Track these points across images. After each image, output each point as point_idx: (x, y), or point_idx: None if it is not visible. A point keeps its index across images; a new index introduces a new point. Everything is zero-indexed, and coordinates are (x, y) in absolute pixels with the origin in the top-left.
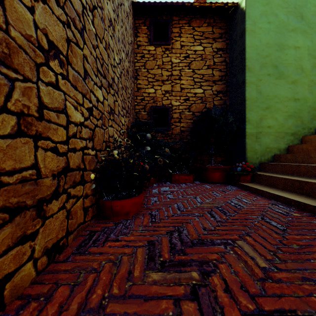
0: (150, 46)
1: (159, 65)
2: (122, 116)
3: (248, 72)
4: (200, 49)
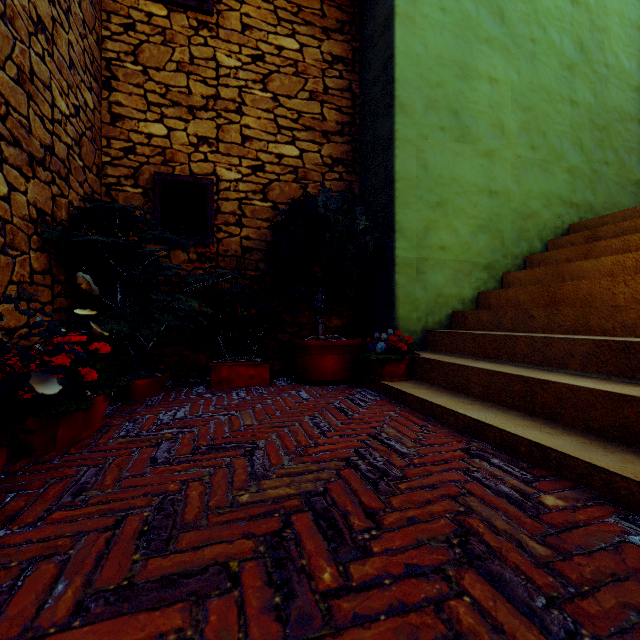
0: (153, 3)
1: (182, 63)
2: None
3: (399, 114)
4: (293, 46)
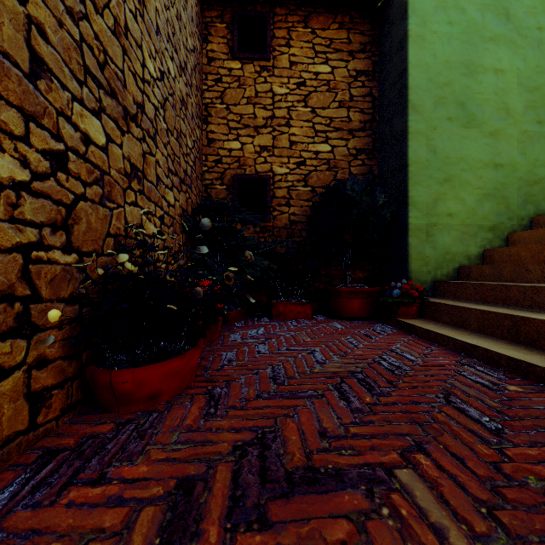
0: (232, 61)
1: (250, 97)
2: (168, 187)
3: (412, 113)
4: (326, 70)
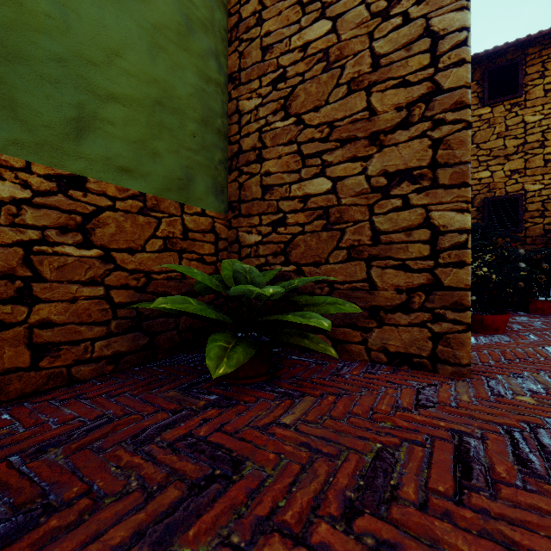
0: (482, 109)
1: (499, 133)
2: None
3: None
4: None
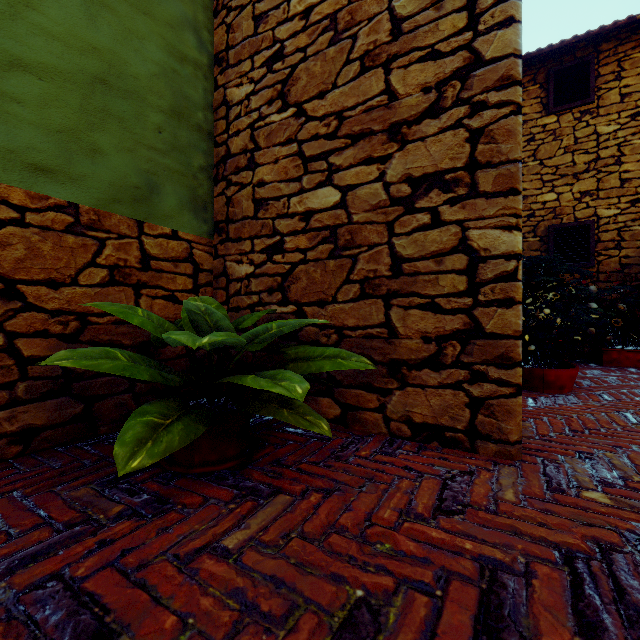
0: (546, 117)
1: (567, 147)
2: None
3: None
4: None
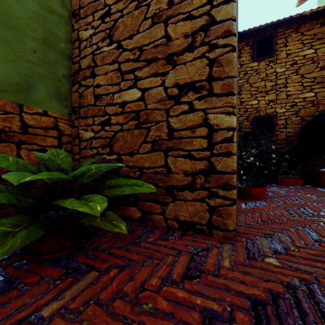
0: (253, 63)
1: (262, 78)
2: None
3: None
4: (311, 52)
